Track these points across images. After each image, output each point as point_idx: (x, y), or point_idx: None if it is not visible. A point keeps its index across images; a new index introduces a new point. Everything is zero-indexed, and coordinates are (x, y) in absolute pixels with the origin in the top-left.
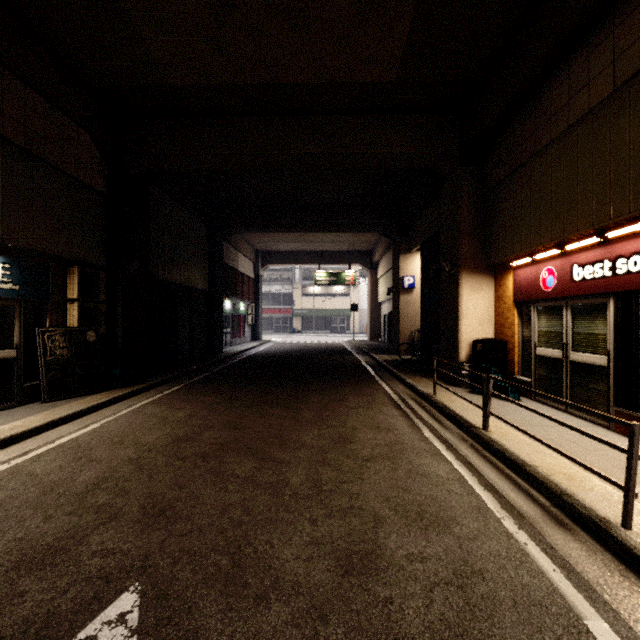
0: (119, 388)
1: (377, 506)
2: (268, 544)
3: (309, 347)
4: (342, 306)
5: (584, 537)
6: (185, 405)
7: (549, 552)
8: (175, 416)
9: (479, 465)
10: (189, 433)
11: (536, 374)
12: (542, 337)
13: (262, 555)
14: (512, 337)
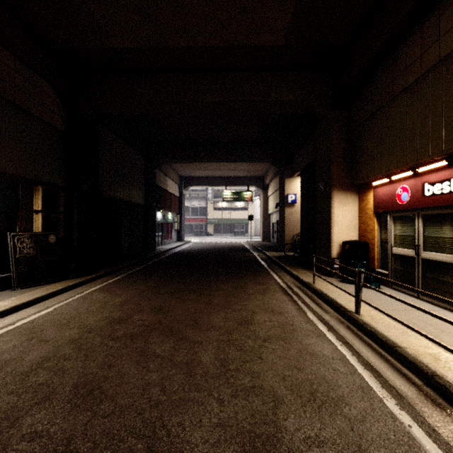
0: (74, 278)
1: (275, 385)
2: (180, 426)
3: (218, 246)
4: (242, 216)
5: None
6: (123, 292)
7: (432, 435)
8: (114, 301)
9: (356, 345)
10: (123, 316)
11: (392, 268)
12: (397, 239)
13: (174, 438)
14: (373, 239)
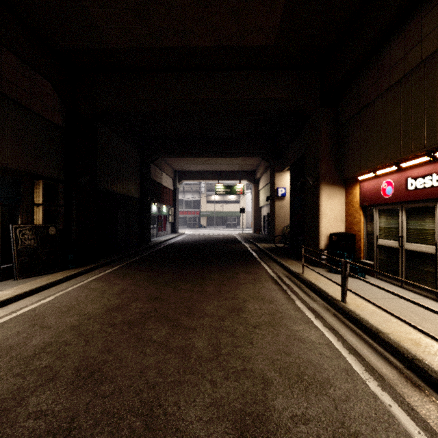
0: (73, 268)
1: (265, 368)
2: (176, 405)
3: (211, 238)
4: (234, 209)
5: (437, 398)
6: (120, 281)
7: (411, 413)
8: (111, 290)
9: (342, 331)
10: (120, 304)
11: (377, 259)
12: (382, 231)
13: (170, 417)
14: (359, 231)
